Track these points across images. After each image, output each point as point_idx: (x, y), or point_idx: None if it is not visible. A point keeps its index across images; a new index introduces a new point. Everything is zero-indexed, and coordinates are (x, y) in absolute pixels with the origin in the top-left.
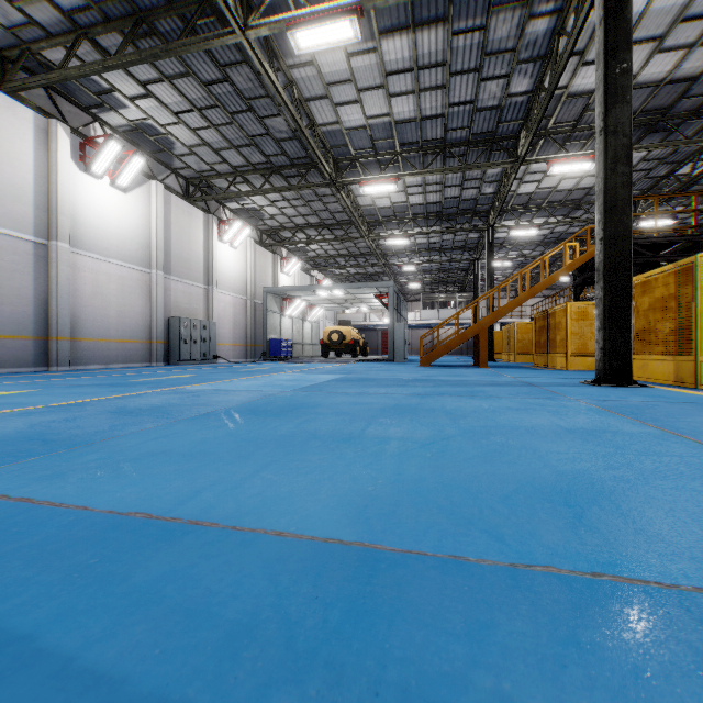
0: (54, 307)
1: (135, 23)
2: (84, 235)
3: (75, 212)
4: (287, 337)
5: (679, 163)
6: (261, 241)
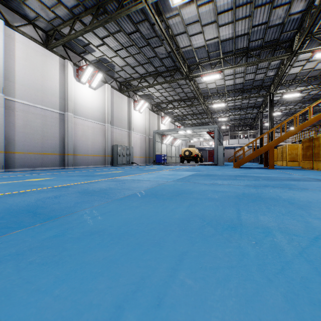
0: (66, 140)
1: (97, 8)
2: (78, 109)
3: (74, 99)
4: (164, 153)
5: None
6: (152, 109)
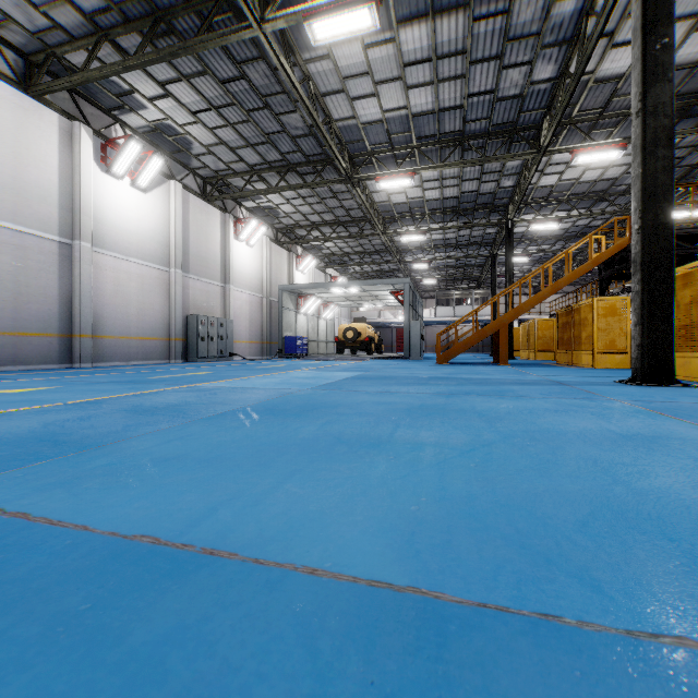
0: (77, 305)
1: (154, 22)
2: (105, 235)
3: (97, 212)
4: (302, 335)
5: None
6: (277, 239)
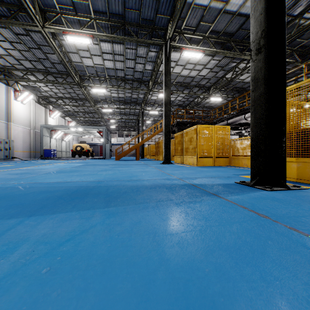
0: None
1: None
2: None
3: None
4: (53, 148)
5: (195, 98)
6: (39, 101)
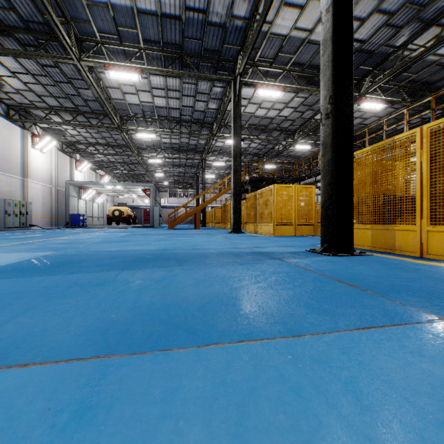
0: None
1: (1, 30)
2: None
3: None
4: (82, 213)
5: (275, 144)
6: (62, 149)
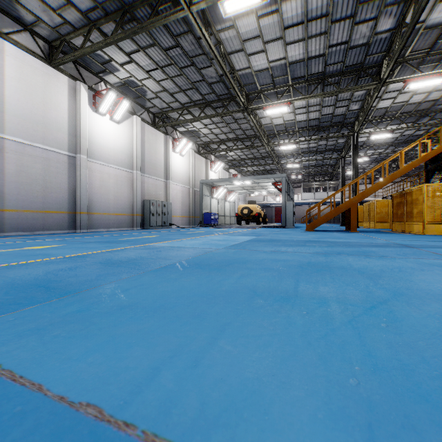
0: (78, 194)
1: (123, 14)
2: (95, 150)
3: (90, 137)
4: (214, 212)
5: None
6: (199, 151)
